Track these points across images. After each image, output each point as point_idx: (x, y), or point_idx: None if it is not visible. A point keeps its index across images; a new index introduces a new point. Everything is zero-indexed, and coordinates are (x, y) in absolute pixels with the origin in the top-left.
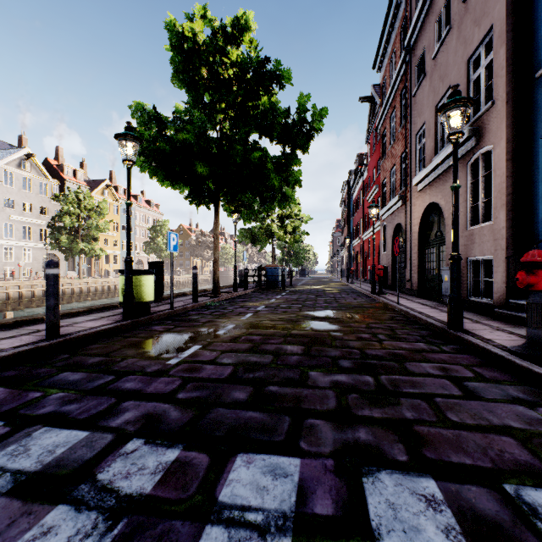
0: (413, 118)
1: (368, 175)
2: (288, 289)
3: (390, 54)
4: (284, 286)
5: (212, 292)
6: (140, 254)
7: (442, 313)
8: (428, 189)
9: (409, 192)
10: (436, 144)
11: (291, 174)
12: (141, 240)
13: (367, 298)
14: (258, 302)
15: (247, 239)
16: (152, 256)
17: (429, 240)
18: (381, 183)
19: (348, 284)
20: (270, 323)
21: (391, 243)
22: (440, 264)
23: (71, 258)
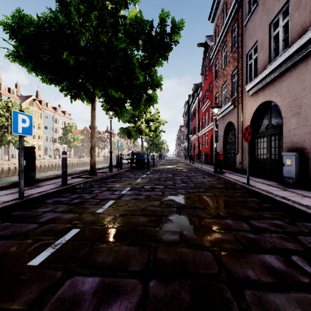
0: (244, 42)
1: (202, 95)
2: (151, 168)
3: (222, 5)
4: (149, 166)
5: (89, 173)
6: (57, 144)
7: (308, 199)
8: (261, 91)
9: (241, 97)
10: (270, 54)
11: (154, 73)
12: (58, 136)
13: (212, 177)
14: (126, 183)
15: (125, 134)
16: (66, 146)
17: (260, 132)
18: (214, 96)
19: (191, 164)
20: (129, 221)
21: (223, 136)
22: (272, 150)
23: (6, 147)
